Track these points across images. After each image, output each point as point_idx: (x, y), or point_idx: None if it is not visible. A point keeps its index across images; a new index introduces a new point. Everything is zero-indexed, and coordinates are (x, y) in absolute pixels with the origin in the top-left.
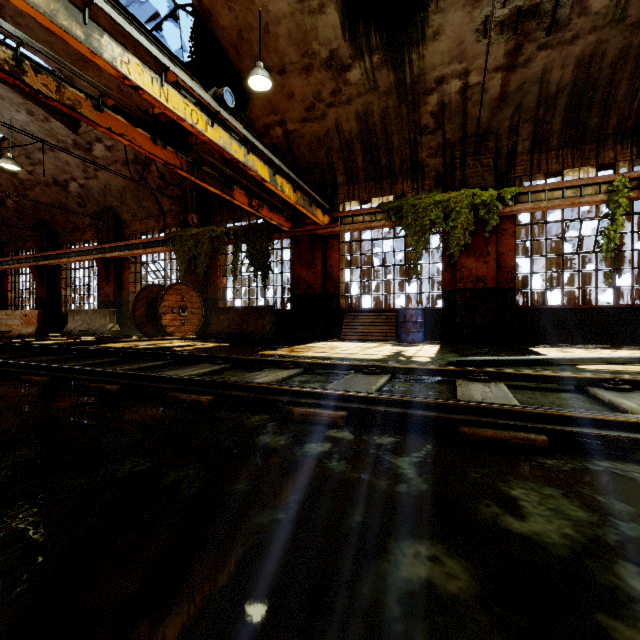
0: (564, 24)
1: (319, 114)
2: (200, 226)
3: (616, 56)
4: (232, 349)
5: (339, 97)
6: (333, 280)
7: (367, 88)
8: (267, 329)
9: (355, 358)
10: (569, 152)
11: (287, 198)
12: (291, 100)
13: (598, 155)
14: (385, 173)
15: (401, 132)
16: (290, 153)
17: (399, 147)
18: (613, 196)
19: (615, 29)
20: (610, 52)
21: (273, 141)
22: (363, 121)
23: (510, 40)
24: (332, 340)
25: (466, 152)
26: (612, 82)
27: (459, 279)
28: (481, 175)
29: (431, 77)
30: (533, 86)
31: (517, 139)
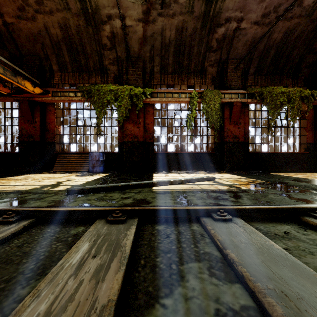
0: (168, 5)
1: (30, 16)
2: None
3: (192, 31)
4: None
5: (43, 7)
6: (50, 133)
7: (63, 7)
8: None
9: (1, 191)
10: (176, 76)
11: None
12: None
13: (188, 80)
14: (84, 69)
15: (91, 44)
16: (12, 40)
17: (91, 54)
18: (192, 99)
19: (190, 16)
20: (189, 28)
21: None
22: (65, 30)
23: (144, 4)
24: (45, 172)
25: (129, 65)
26: (191, 45)
27: (125, 136)
28: (136, 79)
29: (104, 13)
30: (158, 36)
31: (154, 64)
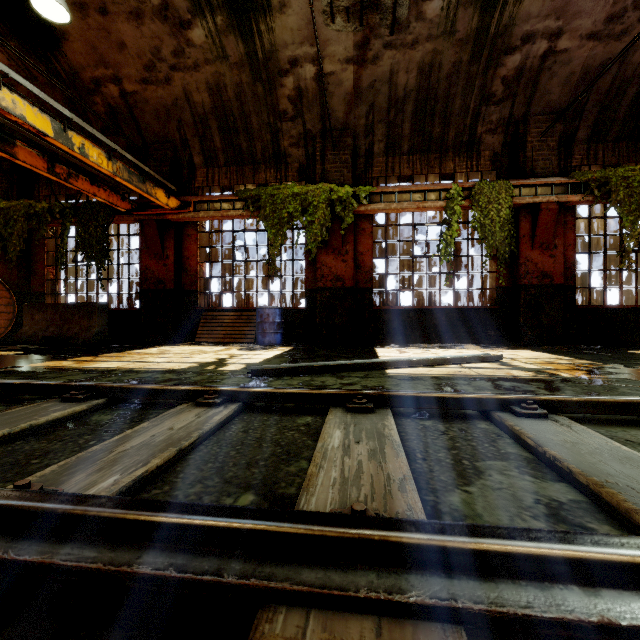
0: (405, 25)
1: (162, 77)
2: (16, 199)
3: (450, 69)
4: (0, 360)
5: (184, 60)
6: (190, 274)
7: (215, 55)
8: (94, 331)
9: (148, 369)
10: (418, 158)
11: (96, 166)
12: (123, 52)
13: (441, 164)
14: (247, 158)
15: (260, 114)
16: (133, 120)
17: (259, 131)
18: (450, 203)
19: (448, 42)
20: (445, 64)
21: (109, 102)
22: (216, 94)
23: (358, 31)
24: (183, 343)
25: (326, 145)
26: (449, 95)
27: (319, 277)
28: (340, 171)
29: (284, 56)
30: (383, 86)
31: (373, 139)
